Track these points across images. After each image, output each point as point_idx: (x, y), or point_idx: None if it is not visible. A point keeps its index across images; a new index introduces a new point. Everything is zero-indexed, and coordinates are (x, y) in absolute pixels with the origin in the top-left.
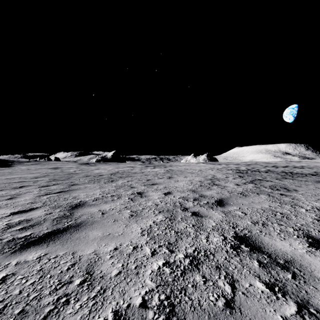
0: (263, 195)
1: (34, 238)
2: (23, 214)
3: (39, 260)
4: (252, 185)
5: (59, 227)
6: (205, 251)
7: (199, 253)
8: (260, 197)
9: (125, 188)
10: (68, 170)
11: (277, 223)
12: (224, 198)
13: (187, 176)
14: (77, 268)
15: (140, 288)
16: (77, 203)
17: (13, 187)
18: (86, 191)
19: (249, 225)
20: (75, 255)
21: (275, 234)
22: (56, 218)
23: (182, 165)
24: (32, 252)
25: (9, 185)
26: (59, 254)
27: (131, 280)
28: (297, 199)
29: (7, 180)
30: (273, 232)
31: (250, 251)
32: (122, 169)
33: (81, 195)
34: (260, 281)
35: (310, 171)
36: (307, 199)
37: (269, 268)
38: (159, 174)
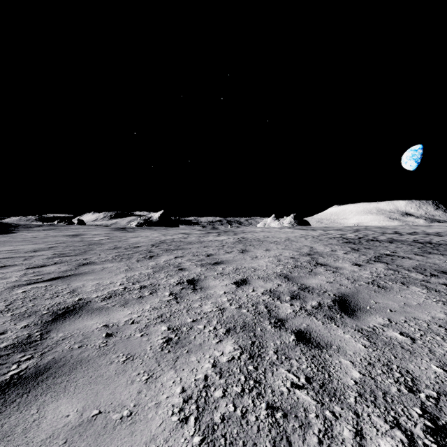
0: (415, 287)
1: None
2: None
3: None
4: (382, 266)
5: None
6: None
7: None
8: (412, 291)
9: (168, 271)
10: (91, 238)
11: None
12: (347, 294)
13: (270, 249)
14: None
15: None
16: (70, 305)
17: None
18: (100, 276)
19: (443, 380)
20: None
21: None
22: (3, 350)
23: (260, 231)
24: None
25: None
26: None
27: None
28: None
29: None
30: None
31: None
32: (171, 237)
33: (88, 285)
34: None
35: None
36: None
37: None
38: (226, 245)
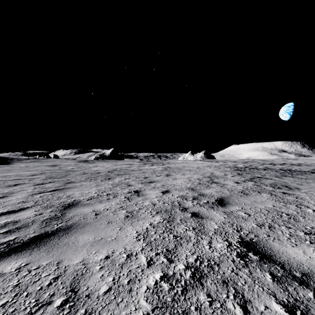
0: (264, 193)
1: (18, 243)
2: (12, 214)
3: (18, 272)
4: (252, 183)
5: (48, 230)
6: (209, 260)
7: (201, 263)
8: (262, 196)
9: (121, 186)
10: (66, 167)
11: (285, 226)
12: (224, 197)
13: (185, 174)
14: (60, 283)
15: (132, 311)
16: (70, 203)
17: (7, 185)
18: (81, 189)
19: (254, 228)
20: (60, 266)
21: (284, 239)
22: (46, 220)
23: (180, 162)
24: (12, 261)
25: (4, 183)
26: (42, 264)
27: (122, 300)
28: (301, 198)
29: (3, 177)
30: (282, 236)
31: (259, 261)
32: (120, 167)
33: (76, 193)
34: (277, 301)
35: (309, 168)
36: (311, 198)
37: (285, 284)
38: (157, 171)
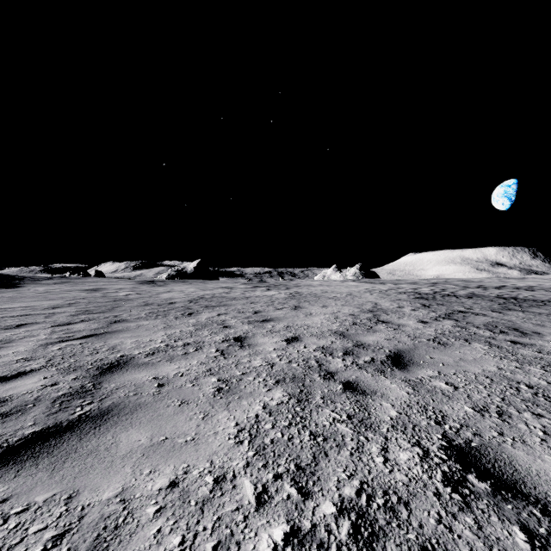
0: (478, 343)
1: None
2: None
3: None
4: (451, 323)
5: (61, 419)
6: (386, 492)
7: (371, 500)
8: (473, 347)
9: (212, 329)
10: (115, 293)
11: (530, 412)
12: (403, 351)
13: (327, 305)
14: None
15: None
16: (114, 361)
17: (4, 325)
18: (138, 334)
19: (470, 417)
20: (73, 505)
21: (536, 442)
22: (62, 397)
23: (317, 284)
24: None
25: None
26: (36, 500)
27: None
28: (549, 352)
29: None
30: (530, 435)
31: (493, 495)
32: (211, 292)
33: (127, 342)
34: None
35: (549, 295)
36: None
37: None
38: (277, 301)
